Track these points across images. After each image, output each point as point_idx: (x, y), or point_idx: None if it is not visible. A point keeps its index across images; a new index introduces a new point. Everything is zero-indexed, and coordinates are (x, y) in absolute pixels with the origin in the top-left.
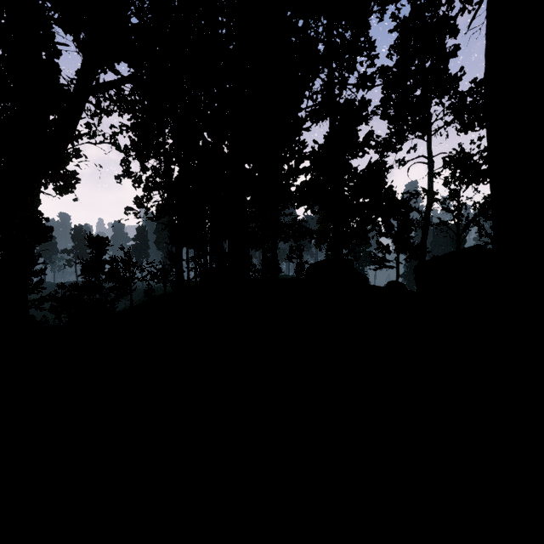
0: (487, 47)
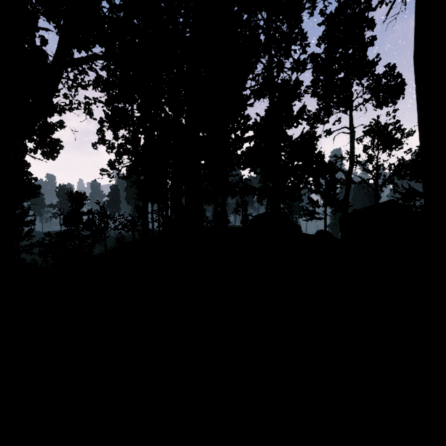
0: (417, 10)
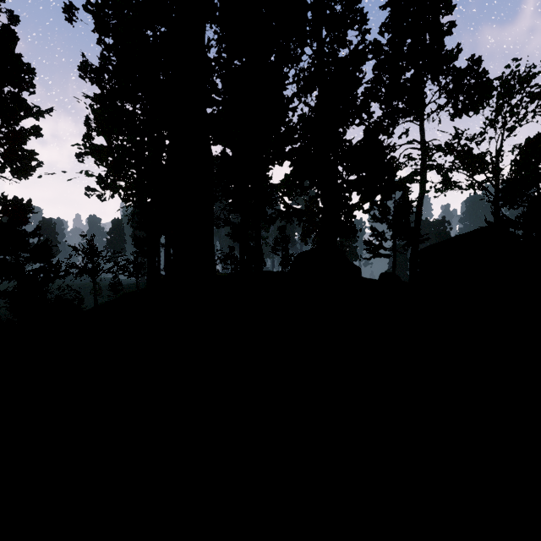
0: None
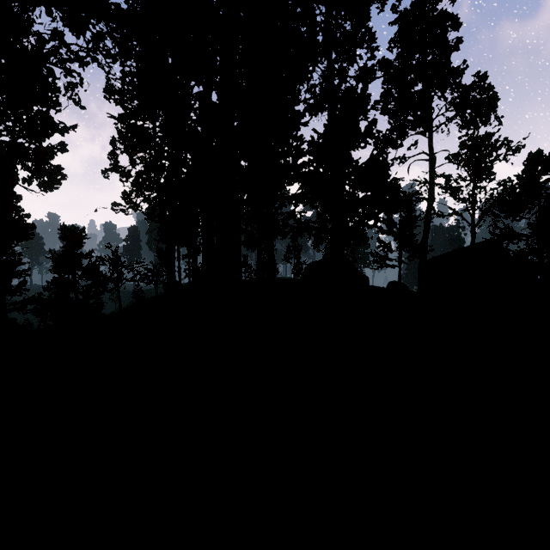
0: None
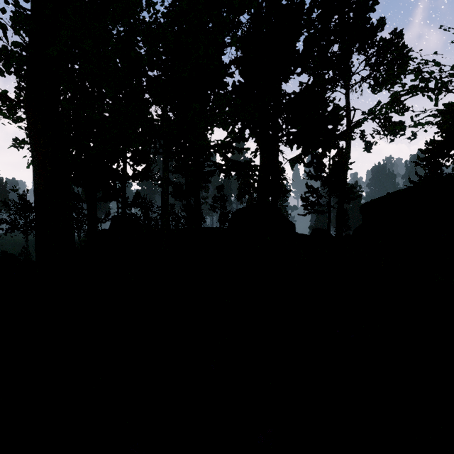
0: None
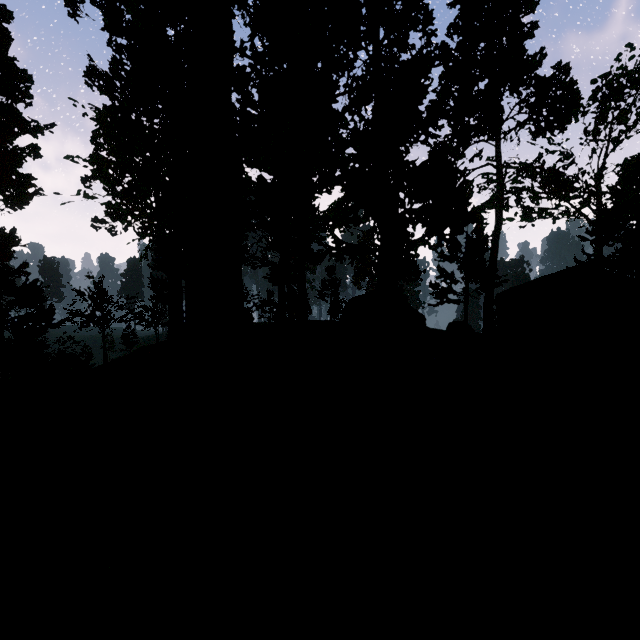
0: None
